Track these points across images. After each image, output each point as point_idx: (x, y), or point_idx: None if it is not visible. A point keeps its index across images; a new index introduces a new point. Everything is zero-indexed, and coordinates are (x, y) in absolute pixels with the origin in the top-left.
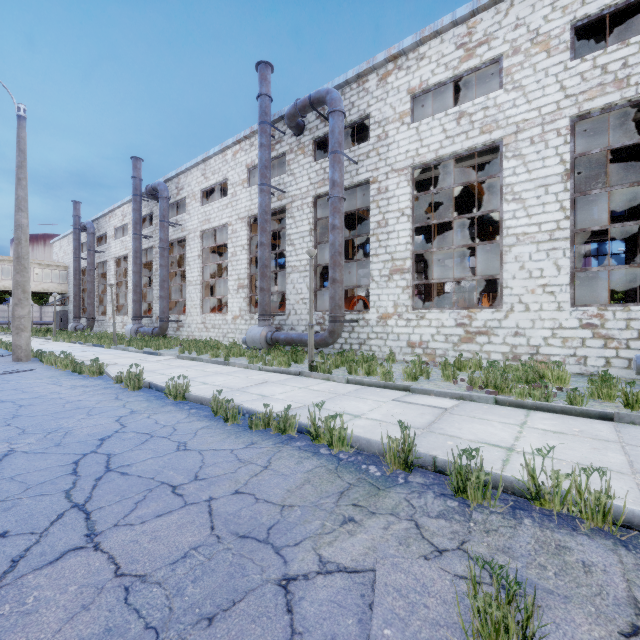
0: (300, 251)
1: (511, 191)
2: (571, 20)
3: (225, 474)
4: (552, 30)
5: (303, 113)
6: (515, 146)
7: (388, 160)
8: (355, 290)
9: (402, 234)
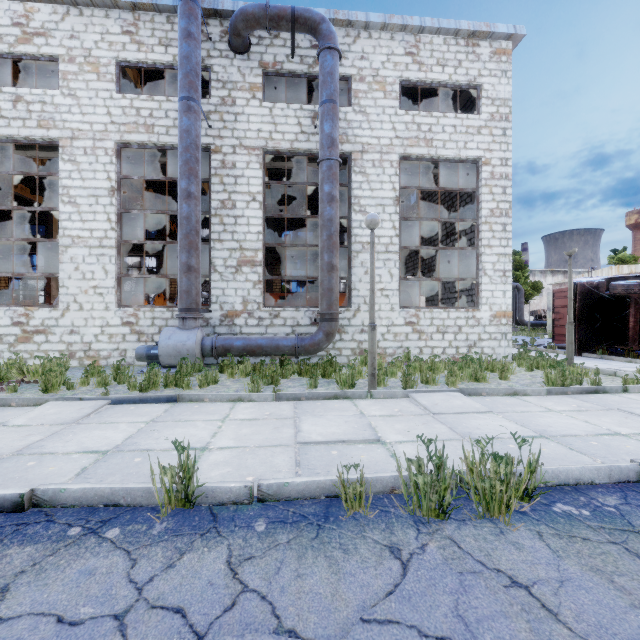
0: None
1: (68, 193)
2: (116, 57)
3: None
4: (102, 57)
5: None
6: (71, 151)
7: None
8: (6, 281)
9: None
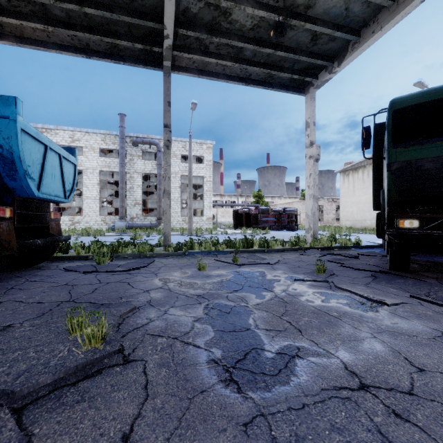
0: None
1: (85, 184)
2: (99, 147)
3: None
4: (95, 147)
5: None
6: (86, 173)
7: None
8: None
9: None
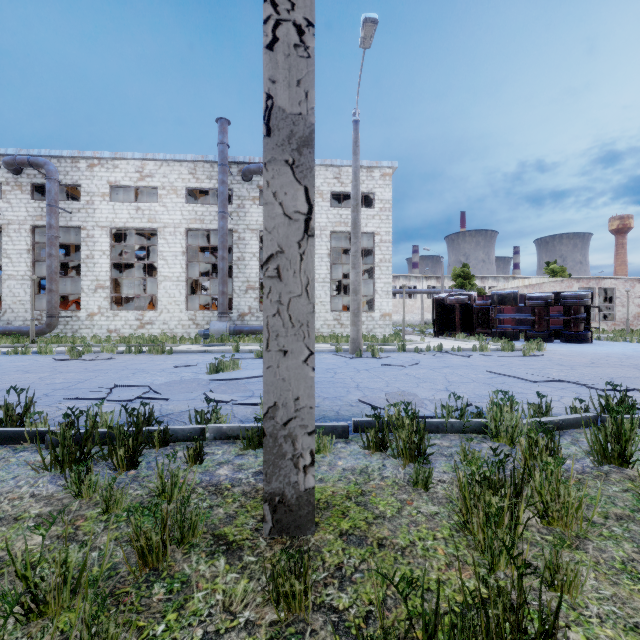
0: (18, 264)
1: (162, 255)
2: (185, 186)
3: (7, 358)
4: (179, 186)
5: (22, 166)
6: (164, 233)
7: (94, 218)
8: (79, 290)
9: (104, 265)
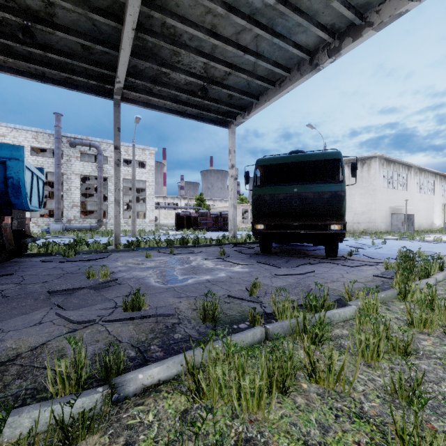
0: None
1: None
2: (30, 145)
3: None
4: (25, 145)
5: None
6: None
7: None
8: None
9: None
